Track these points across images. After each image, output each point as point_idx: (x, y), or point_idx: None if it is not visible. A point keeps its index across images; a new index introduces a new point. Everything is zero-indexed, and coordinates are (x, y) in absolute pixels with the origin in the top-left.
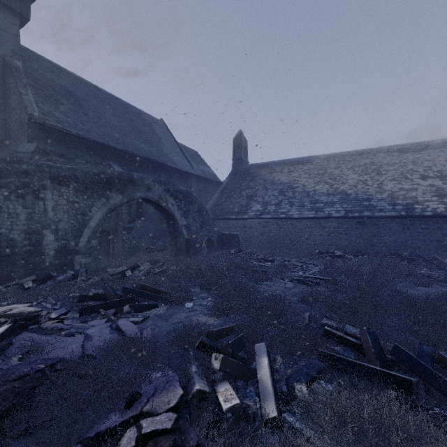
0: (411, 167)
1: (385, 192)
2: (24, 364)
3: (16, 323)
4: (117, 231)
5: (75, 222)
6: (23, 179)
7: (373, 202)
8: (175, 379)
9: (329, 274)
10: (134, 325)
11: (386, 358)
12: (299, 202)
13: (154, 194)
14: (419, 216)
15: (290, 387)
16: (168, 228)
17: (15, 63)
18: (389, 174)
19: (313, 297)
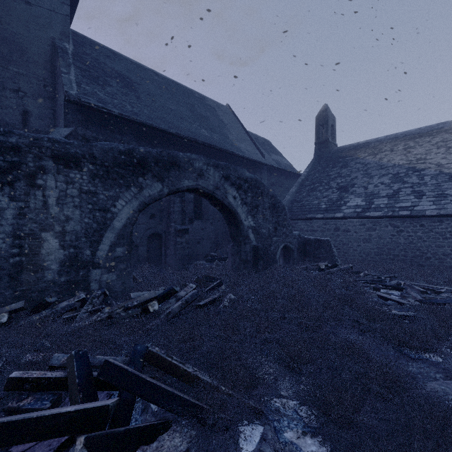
0: None
1: None
2: None
3: None
4: (169, 234)
5: (92, 221)
6: (11, 158)
7: None
8: None
9: None
10: None
11: None
12: (434, 191)
13: (208, 182)
14: None
15: None
16: (229, 230)
17: (64, 45)
18: None
19: None
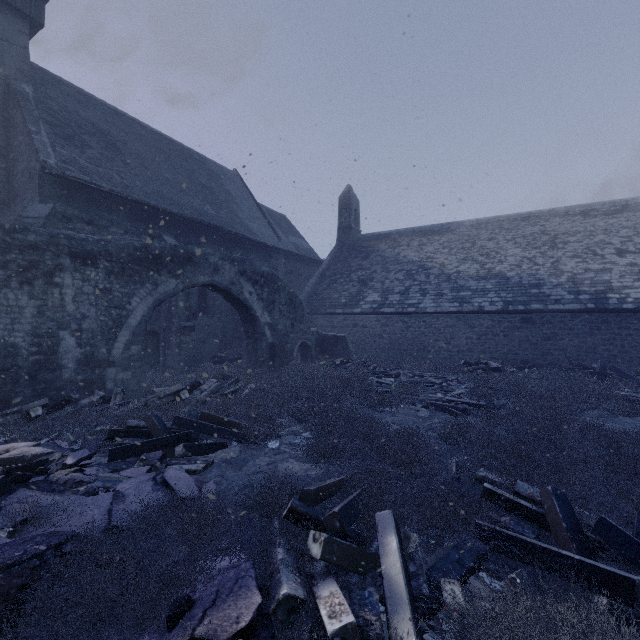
0: (601, 237)
1: (563, 274)
2: (15, 544)
3: (10, 474)
4: (170, 332)
5: (107, 319)
6: (29, 256)
7: (545, 290)
8: (250, 575)
9: (482, 396)
10: (190, 476)
11: (586, 538)
12: (435, 290)
13: (224, 278)
14: (615, 310)
15: (435, 586)
16: (244, 327)
17: (23, 88)
18: (568, 249)
19: (461, 433)
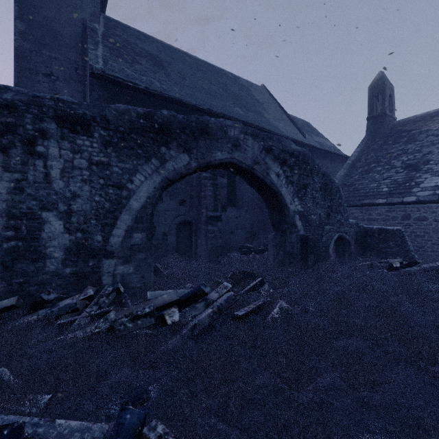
0: None
1: None
2: None
3: None
4: (200, 222)
5: (103, 200)
6: (5, 119)
7: None
8: None
9: None
10: None
11: None
12: None
13: (245, 155)
14: None
15: None
16: (270, 216)
17: (94, 26)
18: None
19: None
